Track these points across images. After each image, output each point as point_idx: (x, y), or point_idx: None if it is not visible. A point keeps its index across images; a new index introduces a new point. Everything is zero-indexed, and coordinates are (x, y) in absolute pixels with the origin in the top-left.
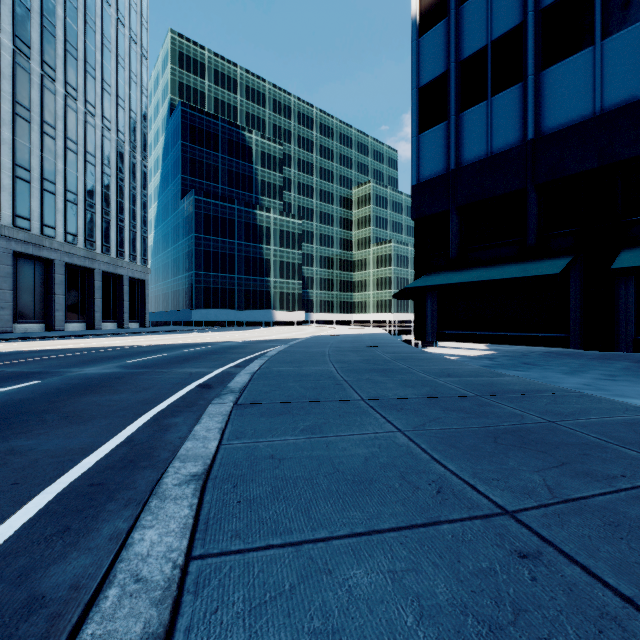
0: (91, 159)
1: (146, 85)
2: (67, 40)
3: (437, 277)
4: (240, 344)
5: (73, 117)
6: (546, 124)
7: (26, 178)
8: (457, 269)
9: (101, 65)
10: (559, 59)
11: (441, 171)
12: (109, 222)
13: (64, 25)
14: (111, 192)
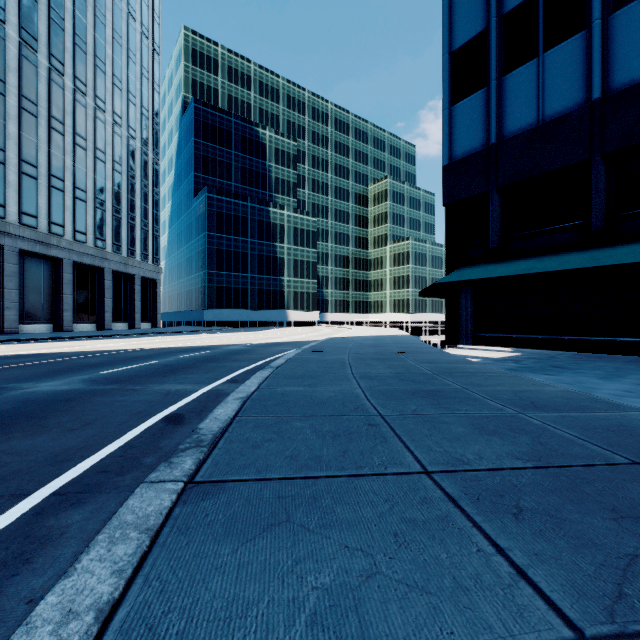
0: (101, 156)
1: (158, 81)
2: (76, 33)
3: (475, 270)
4: (247, 348)
5: (82, 112)
6: (618, 78)
7: (33, 174)
8: (499, 261)
9: (111, 60)
10: None
11: (478, 147)
12: (120, 220)
13: (73, 18)
14: (122, 190)
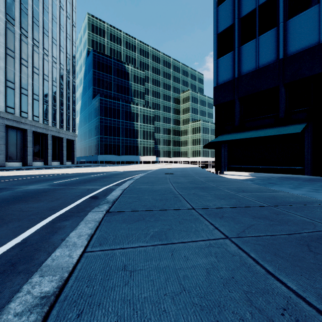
0: (46, 78)
1: (75, 40)
2: (34, 16)
3: (228, 136)
4: (121, 172)
5: (37, 56)
6: (290, 49)
7: (12, 87)
8: (239, 131)
9: (51, 30)
10: (298, 13)
11: (230, 78)
12: (55, 110)
13: (32, 9)
14: (56, 95)
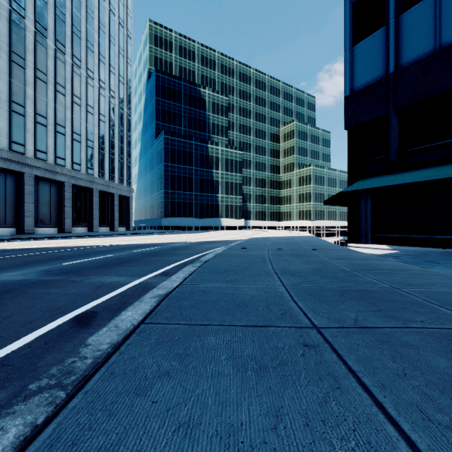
0: (91, 110)
1: (130, 57)
2: (73, 25)
3: (376, 180)
4: (187, 245)
5: (78, 80)
6: None
7: (44, 123)
8: (396, 172)
9: (98, 43)
10: None
11: (377, 77)
12: (104, 155)
13: (71, 14)
14: (105, 134)
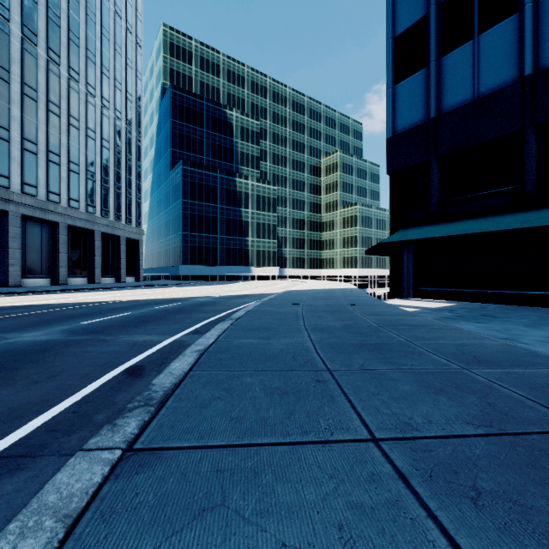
0: (91, 134)
1: (140, 70)
2: (70, 30)
3: (416, 231)
4: (213, 300)
5: (75, 97)
6: (548, 56)
7: (33, 150)
8: (437, 223)
9: (100, 52)
10: None
11: (419, 121)
12: (107, 189)
13: (67, 16)
14: (109, 163)
